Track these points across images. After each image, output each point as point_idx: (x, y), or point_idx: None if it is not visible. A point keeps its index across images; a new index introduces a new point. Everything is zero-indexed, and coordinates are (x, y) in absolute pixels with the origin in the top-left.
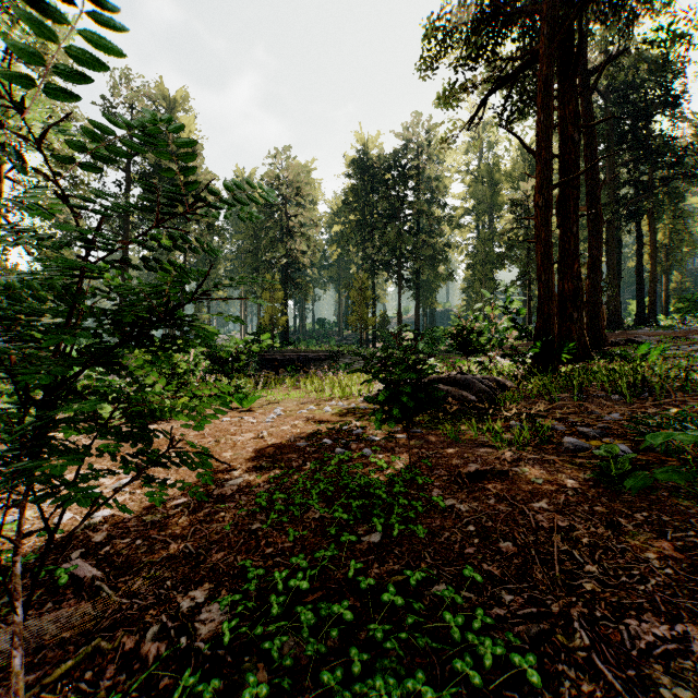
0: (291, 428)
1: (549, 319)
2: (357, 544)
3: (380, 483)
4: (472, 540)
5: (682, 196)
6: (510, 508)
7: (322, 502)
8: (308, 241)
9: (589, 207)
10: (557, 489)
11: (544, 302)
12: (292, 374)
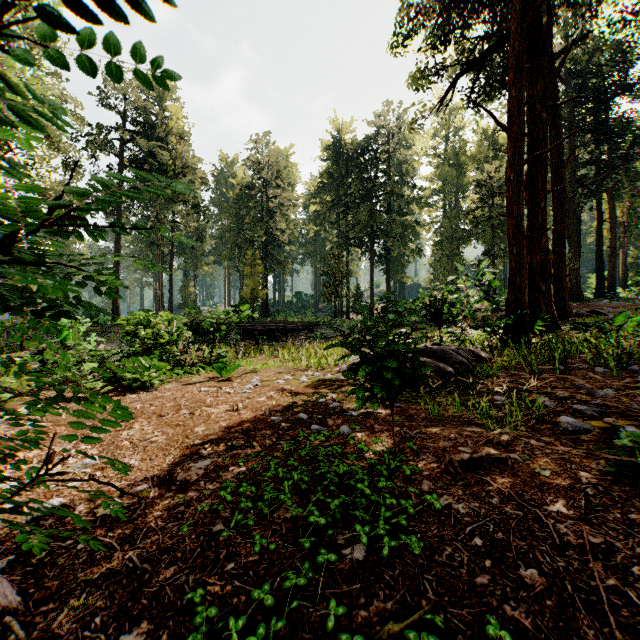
0: (267, 399)
1: (520, 290)
2: (336, 561)
3: (361, 474)
4: (483, 562)
5: (639, 176)
6: (521, 512)
7: (295, 494)
8: (286, 220)
9: (554, 185)
10: (571, 485)
11: (516, 274)
12: (271, 344)
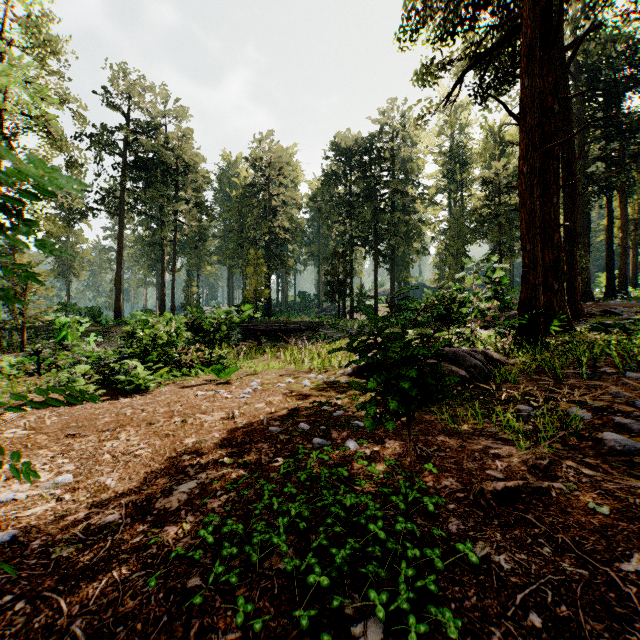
0: (266, 405)
1: (534, 289)
2: None
3: (373, 509)
4: None
5: None
6: (585, 571)
7: (292, 533)
8: (289, 219)
9: (564, 181)
10: None
11: (529, 272)
12: (274, 344)
